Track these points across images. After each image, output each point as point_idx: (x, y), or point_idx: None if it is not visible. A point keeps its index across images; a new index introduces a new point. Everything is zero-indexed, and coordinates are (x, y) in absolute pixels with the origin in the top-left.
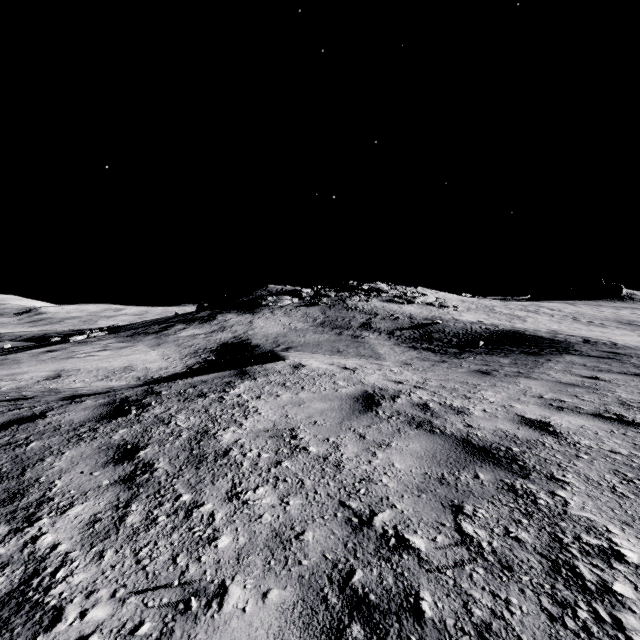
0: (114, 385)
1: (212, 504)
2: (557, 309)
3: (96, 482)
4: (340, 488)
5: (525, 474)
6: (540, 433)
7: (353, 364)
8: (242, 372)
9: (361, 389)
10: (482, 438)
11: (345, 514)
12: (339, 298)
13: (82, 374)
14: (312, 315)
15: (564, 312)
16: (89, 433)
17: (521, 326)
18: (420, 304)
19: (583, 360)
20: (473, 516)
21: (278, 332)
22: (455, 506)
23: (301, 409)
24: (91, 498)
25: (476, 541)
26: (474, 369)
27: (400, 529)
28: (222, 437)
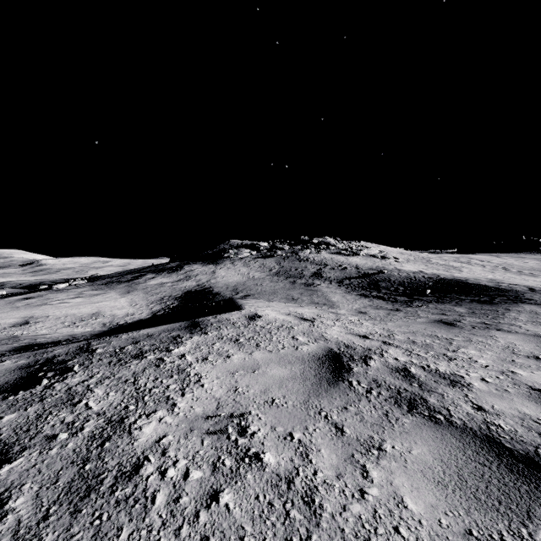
0: (78, 332)
1: None
2: (486, 260)
3: None
4: None
5: None
6: None
7: (310, 313)
8: (193, 324)
9: (324, 346)
10: (513, 435)
11: None
12: (292, 251)
13: (50, 321)
14: (268, 266)
15: (493, 263)
16: None
17: (460, 275)
18: (364, 256)
19: None
20: None
21: (238, 281)
22: None
23: (255, 377)
24: None
25: None
26: (434, 319)
27: None
28: (140, 431)
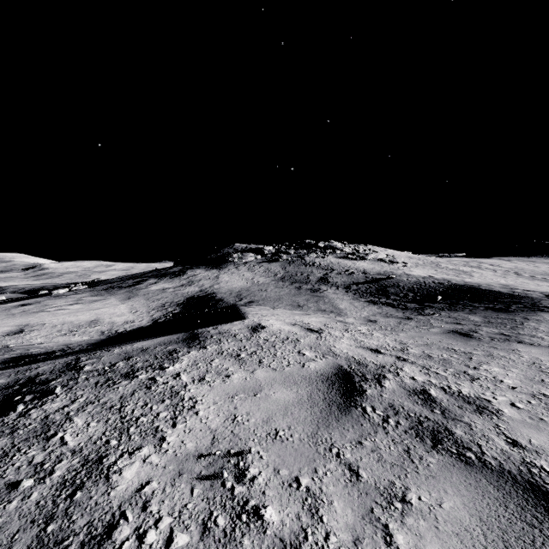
0: (75, 340)
1: None
2: (497, 265)
3: None
4: None
5: None
6: None
7: (317, 323)
8: (192, 336)
9: (333, 363)
10: None
11: None
12: (298, 255)
13: (46, 329)
14: (273, 270)
15: (504, 267)
16: None
17: (471, 281)
18: (372, 260)
19: None
20: None
21: (242, 286)
22: None
23: (256, 402)
24: None
25: None
26: (448, 329)
27: None
28: (120, 476)
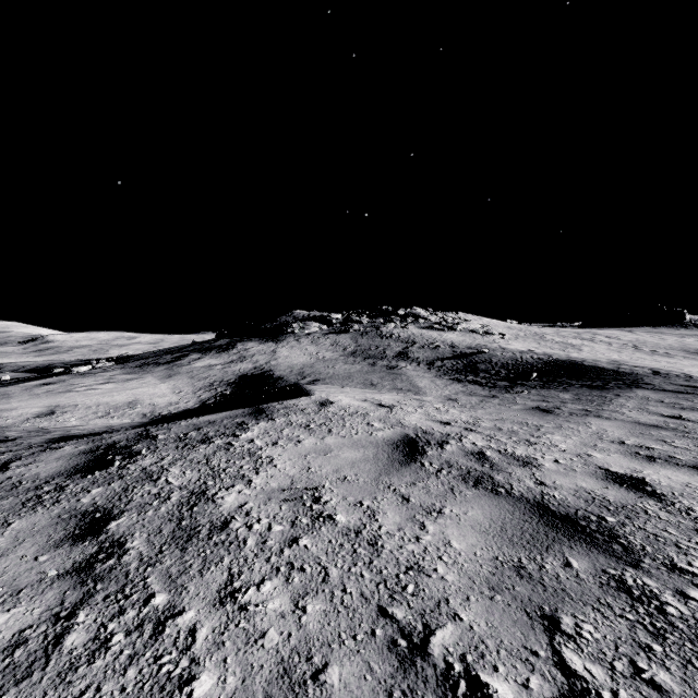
0: (115, 423)
1: (195, 611)
2: (615, 337)
3: (39, 573)
4: (379, 583)
5: (634, 560)
6: (636, 494)
7: (390, 400)
8: (258, 410)
9: (401, 432)
10: (562, 502)
11: (387, 631)
12: (372, 324)
13: (79, 410)
14: (342, 343)
15: (623, 340)
16: (53, 493)
17: (577, 356)
18: (462, 331)
19: (658, 395)
20: (577, 637)
21: (304, 362)
22: (547, 617)
23: (327, 459)
24: (24, 601)
25: (592, 689)
26: (531, 406)
27: (471, 662)
28: (223, 500)
